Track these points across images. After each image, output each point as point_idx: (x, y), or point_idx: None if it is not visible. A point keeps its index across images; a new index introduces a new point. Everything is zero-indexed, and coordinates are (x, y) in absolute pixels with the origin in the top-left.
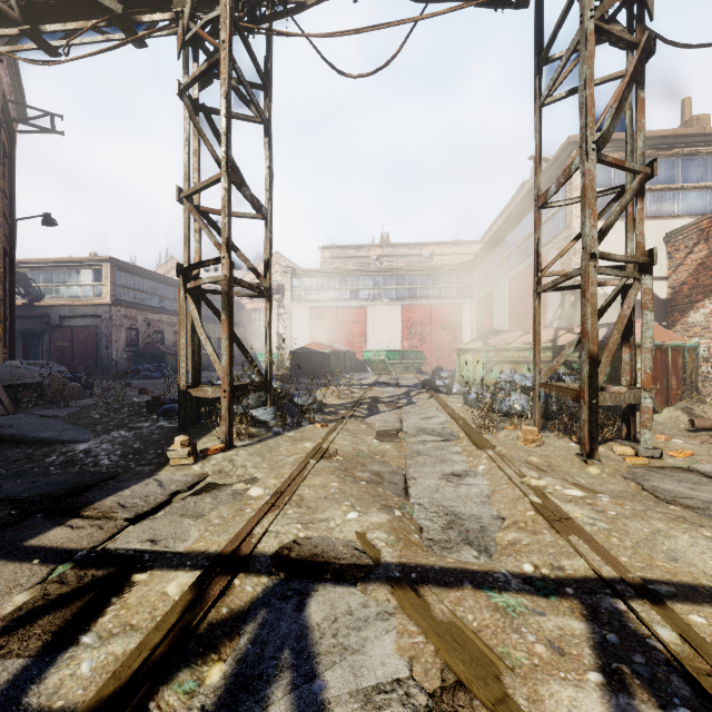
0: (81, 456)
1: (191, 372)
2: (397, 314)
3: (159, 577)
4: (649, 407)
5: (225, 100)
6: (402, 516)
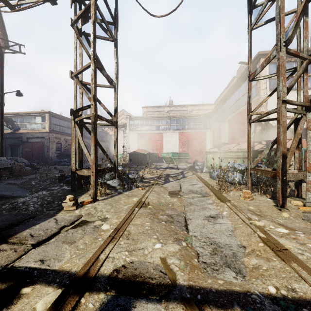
0: (20, 205)
1: (78, 162)
2: (177, 136)
3: (37, 291)
4: (310, 181)
5: (93, 25)
6: (186, 246)
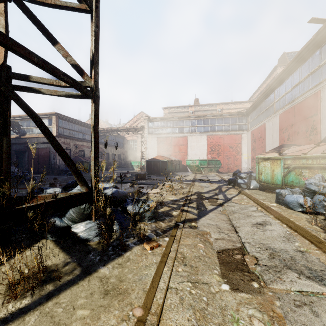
0: None
1: None
2: (204, 140)
3: None
4: None
5: None
6: None
